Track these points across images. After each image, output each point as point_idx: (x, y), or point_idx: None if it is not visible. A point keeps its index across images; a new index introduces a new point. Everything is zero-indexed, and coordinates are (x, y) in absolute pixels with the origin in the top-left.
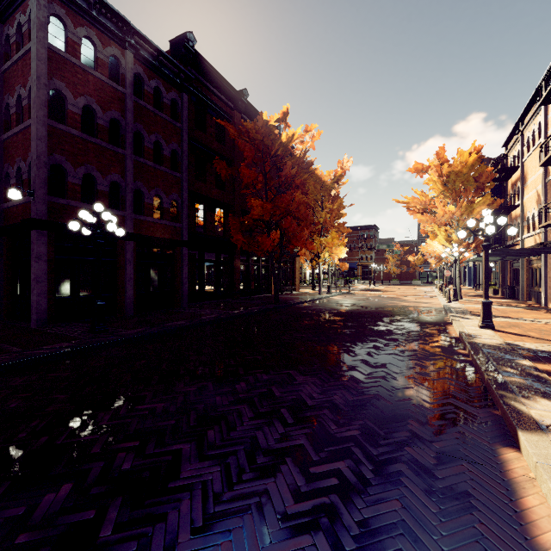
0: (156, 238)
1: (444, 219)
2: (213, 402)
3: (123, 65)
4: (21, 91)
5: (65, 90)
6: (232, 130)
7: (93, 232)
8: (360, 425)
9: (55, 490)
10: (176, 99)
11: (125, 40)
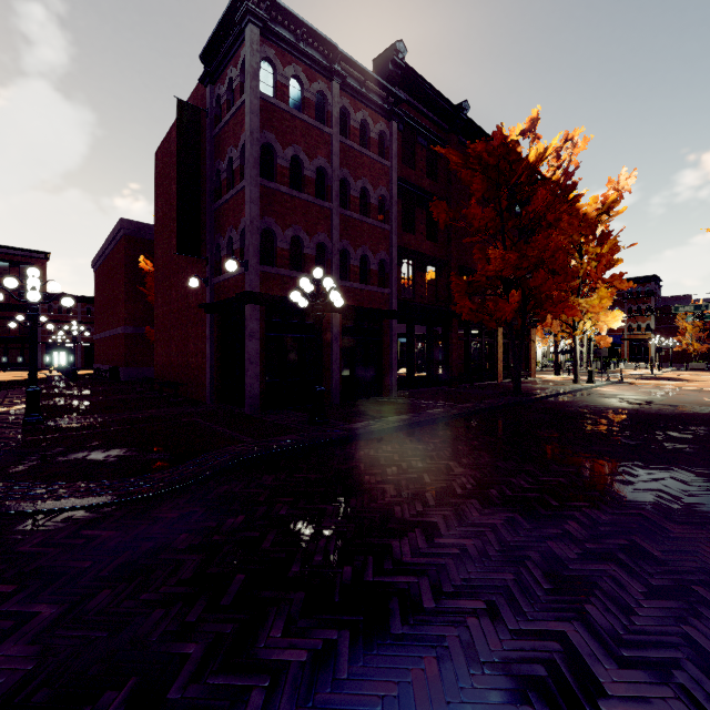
0: (363, 308)
1: None
2: (550, 550)
3: (329, 101)
4: (233, 153)
5: (274, 143)
6: (455, 158)
7: (312, 303)
8: None
9: (416, 663)
10: (384, 131)
11: (331, 69)
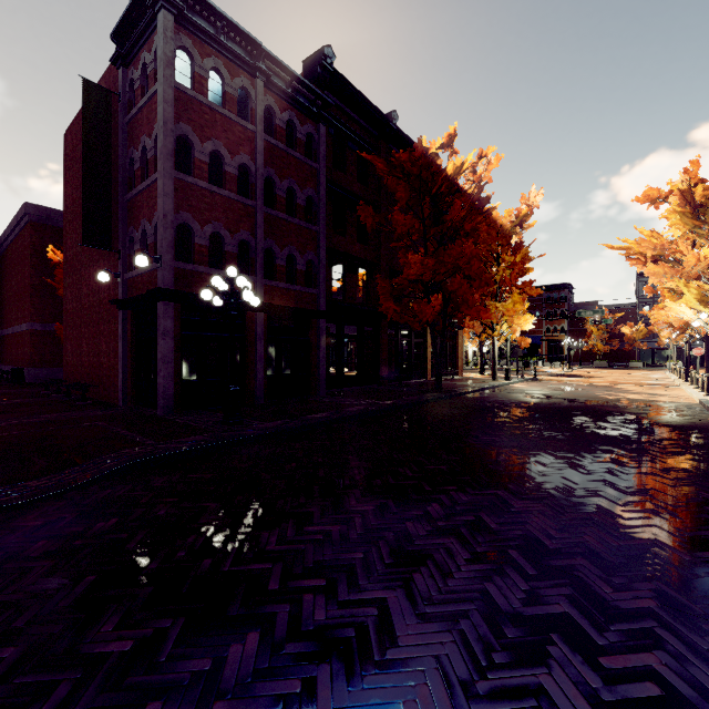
0: (289, 308)
1: (698, 269)
2: (405, 530)
3: (253, 98)
4: (147, 142)
5: (191, 135)
6: (381, 165)
7: (226, 301)
8: (652, 591)
9: (240, 639)
10: (312, 133)
11: (255, 66)
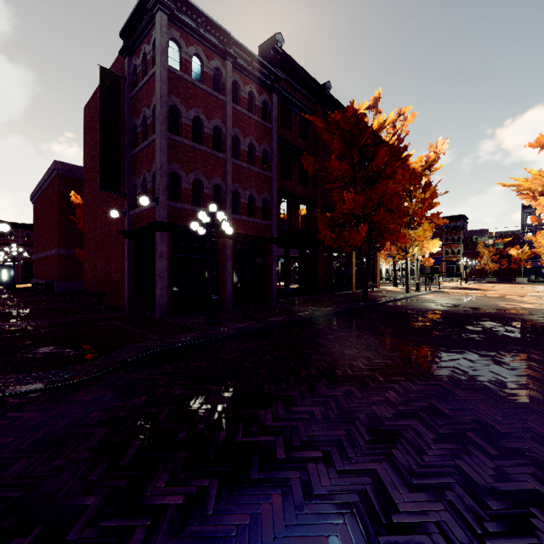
0: (250, 235)
1: None
2: (373, 412)
3: (223, 75)
4: (146, 112)
5: (179, 105)
6: (320, 124)
7: (208, 231)
8: None
9: (266, 499)
10: (267, 101)
11: (225, 51)
